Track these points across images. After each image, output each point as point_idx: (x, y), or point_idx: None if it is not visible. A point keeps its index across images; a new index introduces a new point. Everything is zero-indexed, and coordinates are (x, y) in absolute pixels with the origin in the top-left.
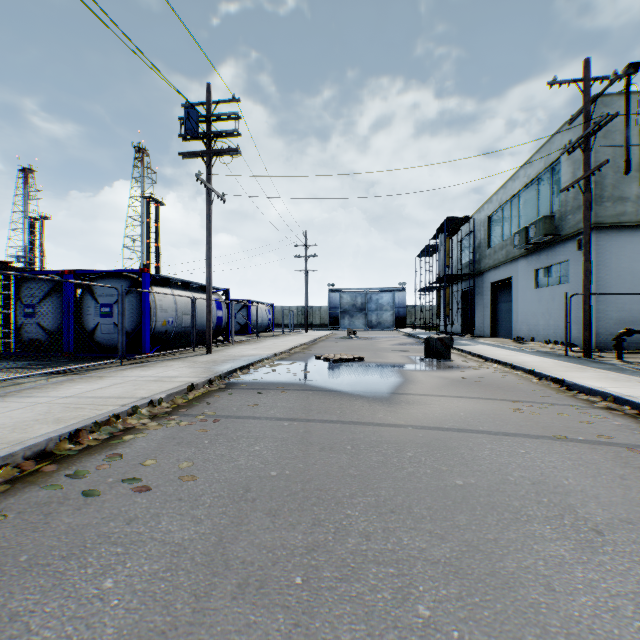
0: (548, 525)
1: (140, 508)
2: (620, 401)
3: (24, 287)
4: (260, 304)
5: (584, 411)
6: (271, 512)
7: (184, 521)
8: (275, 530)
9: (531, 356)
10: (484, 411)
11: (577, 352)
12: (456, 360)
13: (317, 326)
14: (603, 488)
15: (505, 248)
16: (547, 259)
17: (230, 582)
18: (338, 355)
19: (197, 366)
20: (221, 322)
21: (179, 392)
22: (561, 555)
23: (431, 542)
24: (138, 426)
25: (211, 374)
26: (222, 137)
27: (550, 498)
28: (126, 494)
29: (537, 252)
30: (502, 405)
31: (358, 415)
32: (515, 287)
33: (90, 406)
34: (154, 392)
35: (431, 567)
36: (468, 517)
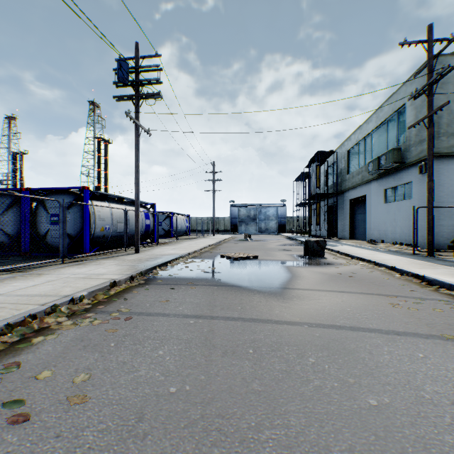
0: None
1: (4, 453)
2: None
3: None
4: (180, 215)
5: (453, 306)
6: None
7: None
8: None
9: (387, 255)
10: (367, 306)
11: (422, 251)
12: (329, 258)
13: (222, 231)
14: None
15: (361, 173)
16: (394, 181)
17: None
18: (238, 254)
19: (124, 264)
20: (149, 228)
21: (102, 289)
22: None
23: None
24: (53, 325)
25: (133, 271)
26: (147, 84)
27: None
28: None
29: (386, 176)
30: (380, 300)
31: (257, 311)
32: (369, 202)
33: (12, 305)
34: (78, 289)
35: None
36: None
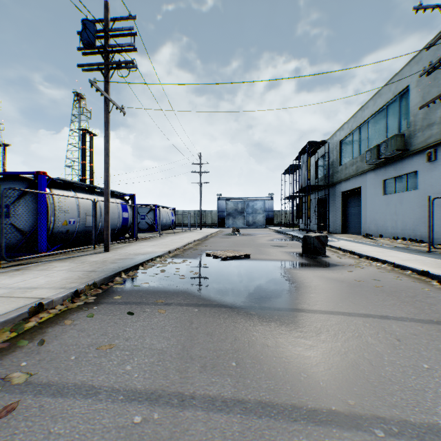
0: None
1: None
2: None
3: None
4: (165, 208)
5: None
6: None
7: None
8: None
9: (399, 253)
10: None
11: (439, 249)
12: (332, 256)
13: (209, 225)
14: None
15: (355, 164)
16: (395, 171)
17: None
18: (226, 252)
19: (79, 269)
20: (127, 222)
21: (10, 320)
22: None
23: None
24: None
25: (83, 282)
26: (119, 52)
27: None
28: None
29: (385, 166)
30: None
31: (266, 375)
32: (364, 194)
33: None
34: None
35: None
36: None
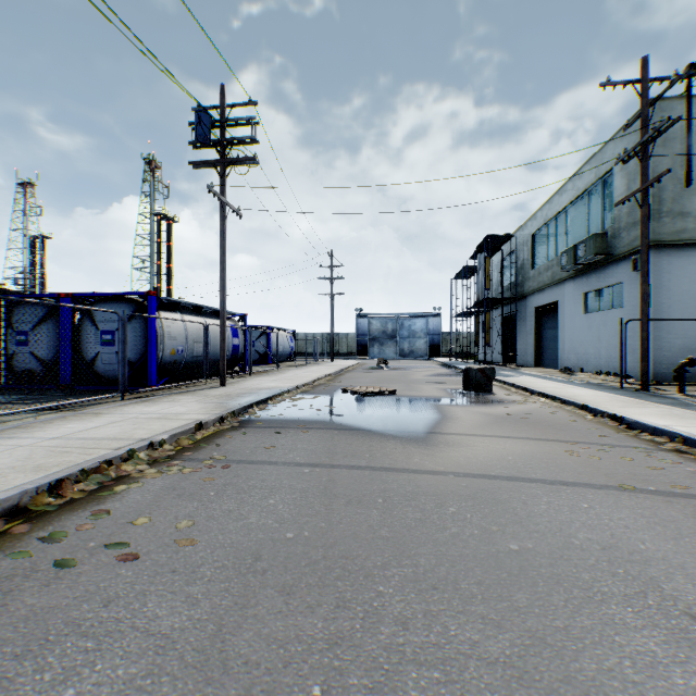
0: (629, 607)
1: (123, 583)
2: (691, 442)
3: (16, 312)
4: (281, 331)
5: (650, 454)
6: (285, 589)
7: (176, 602)
8: (289, 615)
9: (582, 389)
10: (535, 454)
11: (633, 384)
12: (498, 393)
13: (344, 355)
14: (689, 555)
15: (551, 269)
16: (598, 281)
17: (227, 694)
18: (367, 388)
19: (208, 401)
20: (237, 351)
21: (185, 432)
22: (651, 651)
23: (485, 632)
24: (134, 474)
25: (223, 410)
26: (237, 144)
27: (626, 568)
28: (108, 564)
29: (587, 273)
30: (555, 447)
31: (390, 459)
32: (562, 312)
33: (79, 450)
34: (156, 432)
35: (487, 670)
36: (529, 595)
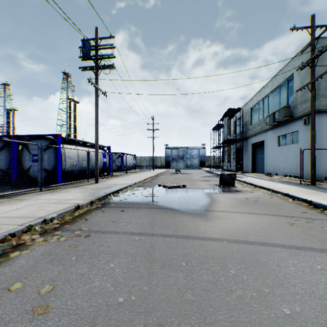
0: None
1: None
2: None
3: None
4: (128, 155)
5: None
6: None
7: None
8: None
9: (281, 184)
10: (271, 225)
11: (306, 182)
12: (238, 186)
13: (159, 166)
14: None
15: (260, 125)
16: (285, 130)
17: None
18: (171, 184)
19: (86, 191)
20: (105, 165)
21: (68, 211)
22: None
23: None
24: (28, 242)
25: (93, 197)
26: (104, 58)
27: None
28: None
29: (279, 126)
30: (280, 220)
31: (187, 229)
32: (266, 146)
33: None
34: (50, 212)
35: None
36: None
